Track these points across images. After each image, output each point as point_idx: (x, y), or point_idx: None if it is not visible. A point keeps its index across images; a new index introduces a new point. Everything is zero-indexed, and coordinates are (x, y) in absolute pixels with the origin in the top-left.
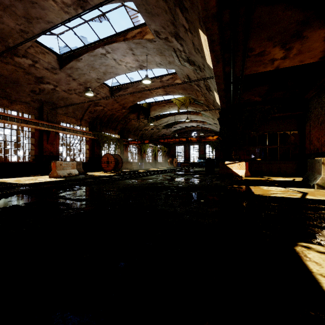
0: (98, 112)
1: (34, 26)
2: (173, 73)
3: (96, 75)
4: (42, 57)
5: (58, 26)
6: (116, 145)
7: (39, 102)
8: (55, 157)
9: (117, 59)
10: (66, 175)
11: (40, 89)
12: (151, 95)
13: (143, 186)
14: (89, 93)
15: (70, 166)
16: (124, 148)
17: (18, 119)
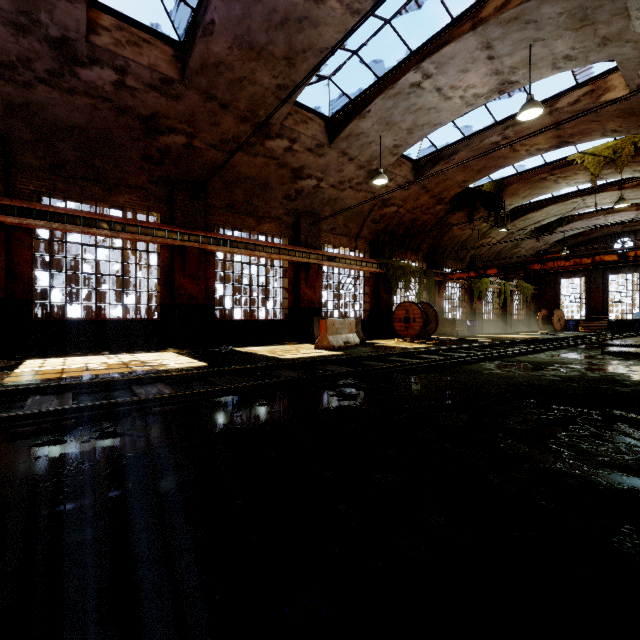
0: (386, 220)
1: (298, 70)
2: (594, 78)
3: (393, 139)
4: (304, 129)
5: (367, 17)
6: (419, 285)
7: (294, 215)
8: (317, 311)
9: (444, 86)
10: (342, 346)
11: (297, 190)
12: (511, 159)
13: (565, 386)
14: (380, 179)
15: (347, 328)
16: (435, 289)
17: (267, 247)
